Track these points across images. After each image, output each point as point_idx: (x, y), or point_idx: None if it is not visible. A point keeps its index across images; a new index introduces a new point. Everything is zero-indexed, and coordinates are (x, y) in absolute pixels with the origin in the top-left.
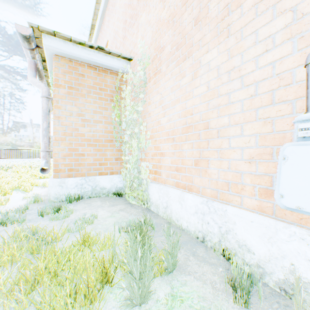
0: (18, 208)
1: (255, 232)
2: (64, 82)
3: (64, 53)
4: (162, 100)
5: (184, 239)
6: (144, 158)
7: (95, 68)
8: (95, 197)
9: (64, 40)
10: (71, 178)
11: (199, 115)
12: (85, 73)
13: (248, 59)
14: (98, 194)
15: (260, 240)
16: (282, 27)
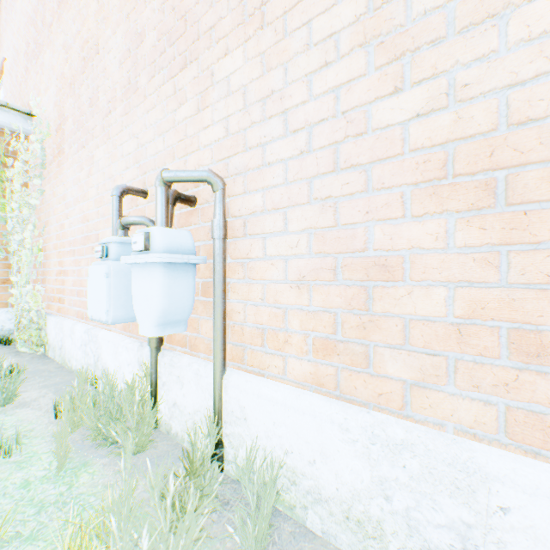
0: None
1: (111, 351)
2: None
3: None
4: (66, 195)
5: (63, 380)
6: (49, 279)
7: None
8: None
9: None
10: None
11: (93, 223)
12: None
13: (120, 171)
14: None
15: (113, 359)
16: (135, 150)
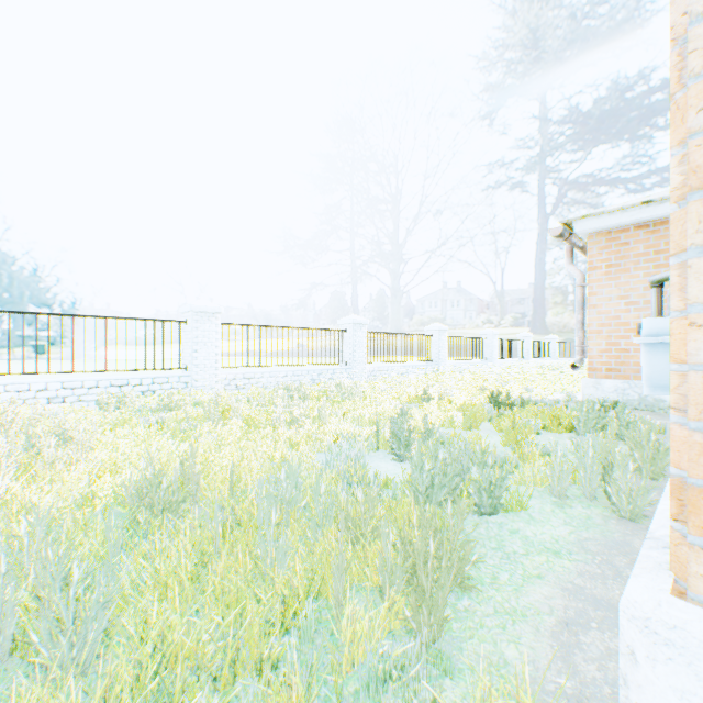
0: (549, 400)
1: None
2: (600, 262)
3: (597, 229)
4: None
5: None
6: None
7: (645, 226)
8: (643, 410)
9: (596, 216)
10: (608, 380)
11: None
12: (630, 239)
13: None
14: (649, 407)
15: None
16: None
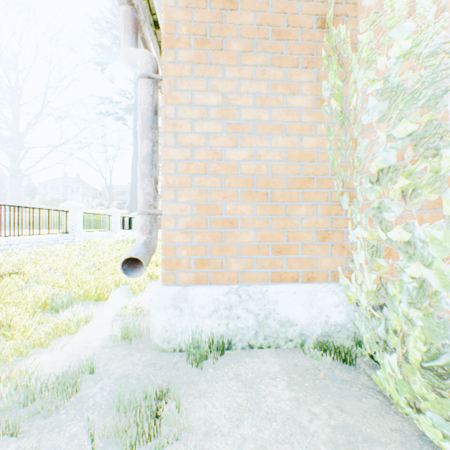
0: (65, 371)
1: None
2: (186, 30)
3: None
4: None
5: None
6: None
7: None
8: (263, 347)
9: None
10: (203, 289)
11: None
12: None
13: None
14: (272, 339)
15: None
16: None
